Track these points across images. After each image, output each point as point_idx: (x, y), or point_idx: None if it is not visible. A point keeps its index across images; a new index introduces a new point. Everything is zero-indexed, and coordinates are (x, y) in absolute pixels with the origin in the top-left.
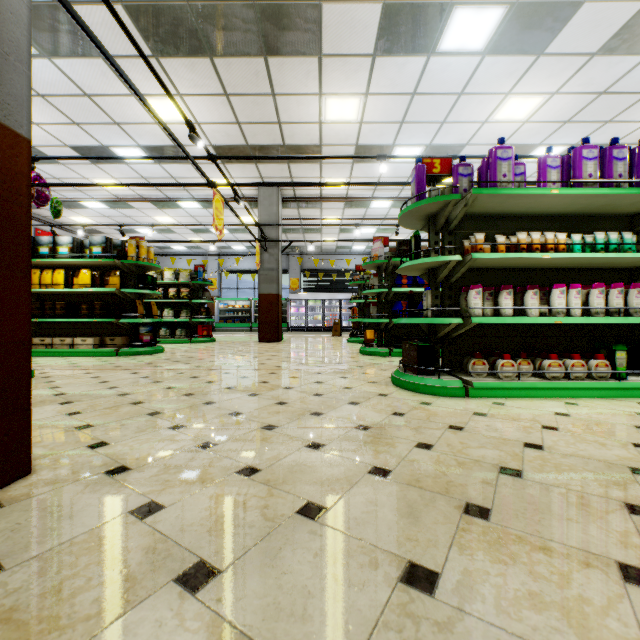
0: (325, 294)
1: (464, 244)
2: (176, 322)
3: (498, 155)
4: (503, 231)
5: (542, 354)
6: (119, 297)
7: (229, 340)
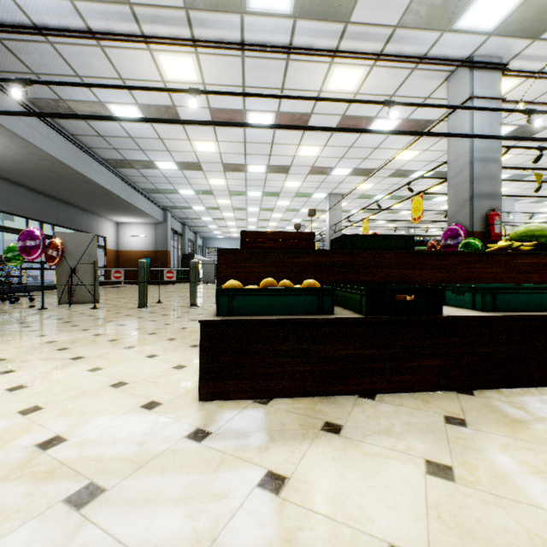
0: None
1: None
2: None
3: None
4: None
5: None
6: None
7: None
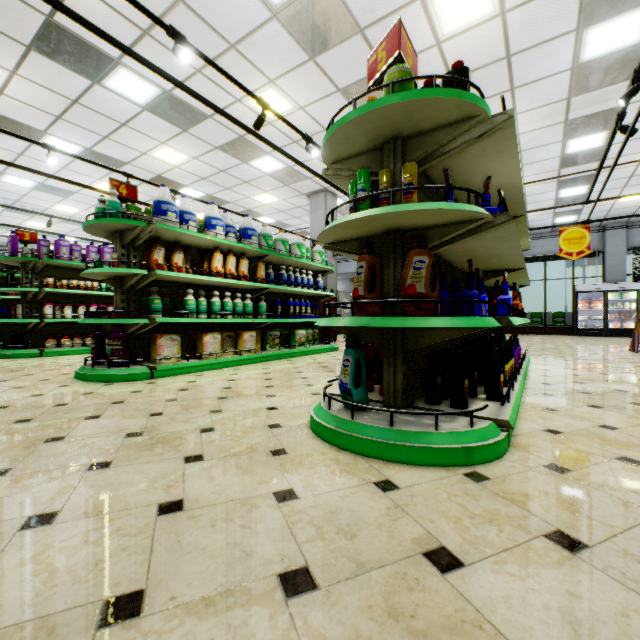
0: None
1: (45, 281)
2: None
3: (62, 243)
4: (72, 275)
5: (88, 336)
6: None
7: None
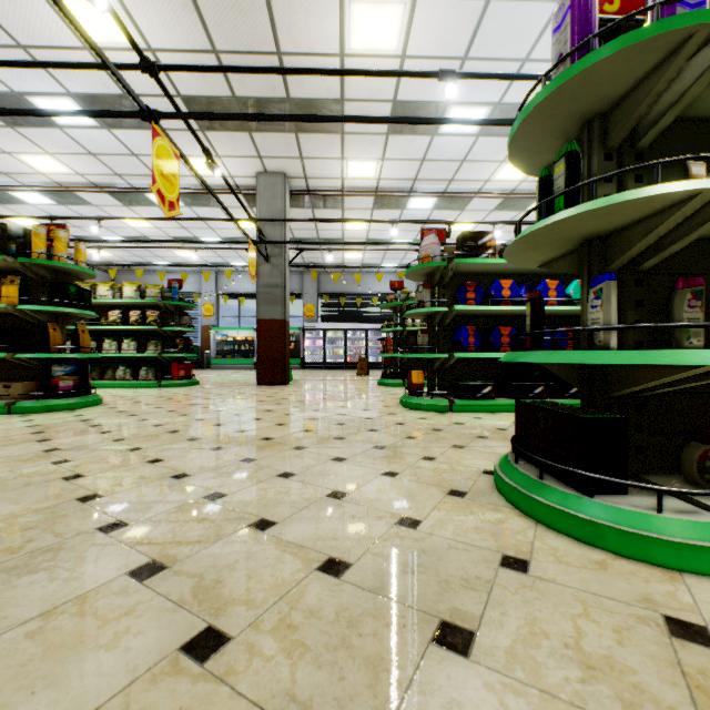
0: (348, 323)
1: (690, 171)
2: (142, 358)
3: None
4: None
5: None
6: (25, 319)
7: (219, 382)
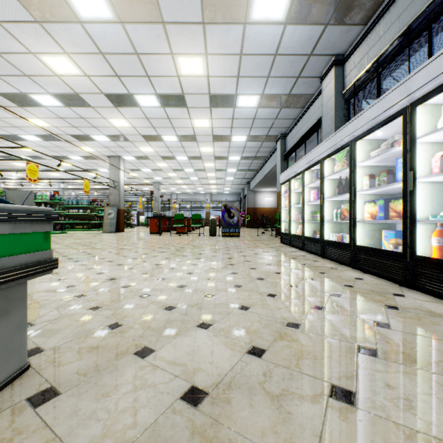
0: None
1: None
2: None
3: None
4: None
5: None
6: None
7: None
